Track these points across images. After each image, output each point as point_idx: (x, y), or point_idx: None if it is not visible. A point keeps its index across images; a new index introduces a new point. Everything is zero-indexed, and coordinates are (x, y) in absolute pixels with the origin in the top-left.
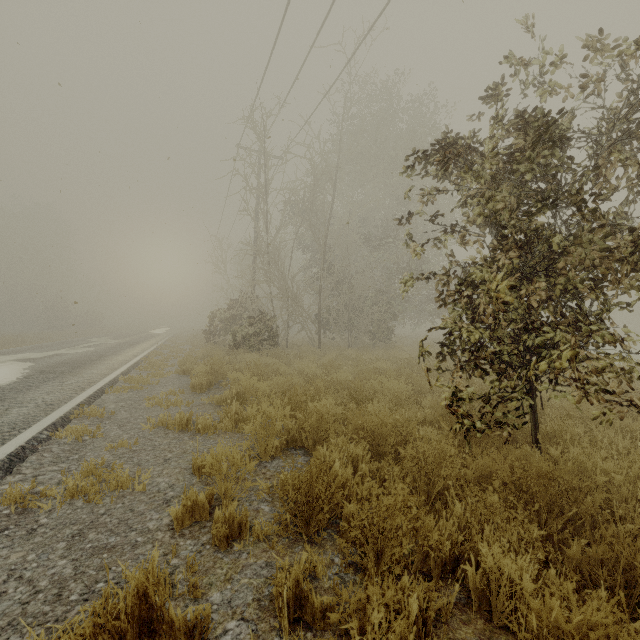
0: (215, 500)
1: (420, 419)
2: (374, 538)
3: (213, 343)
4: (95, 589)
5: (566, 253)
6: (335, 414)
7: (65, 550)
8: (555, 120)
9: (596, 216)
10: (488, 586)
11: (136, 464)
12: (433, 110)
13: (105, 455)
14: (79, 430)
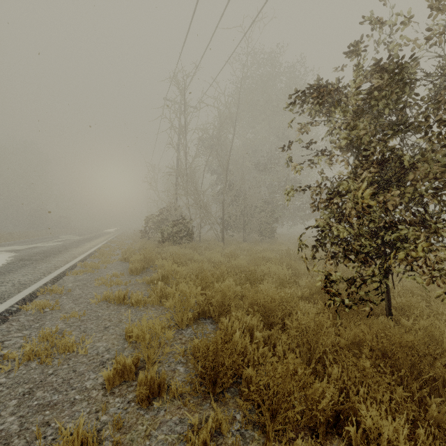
0: (141, 362)
1: (299, 295)
2: (269, 400)
3: (147, 239)
4: (34, 445)
5: (414, 168)
6: (235, 291)
7: (15, 407)
8: (408, 64)
9: (440, 138)
10: (367, 443)
11: (82, 331)
12: (303, 73)
13: (59, 324)
14: (41, 304)
